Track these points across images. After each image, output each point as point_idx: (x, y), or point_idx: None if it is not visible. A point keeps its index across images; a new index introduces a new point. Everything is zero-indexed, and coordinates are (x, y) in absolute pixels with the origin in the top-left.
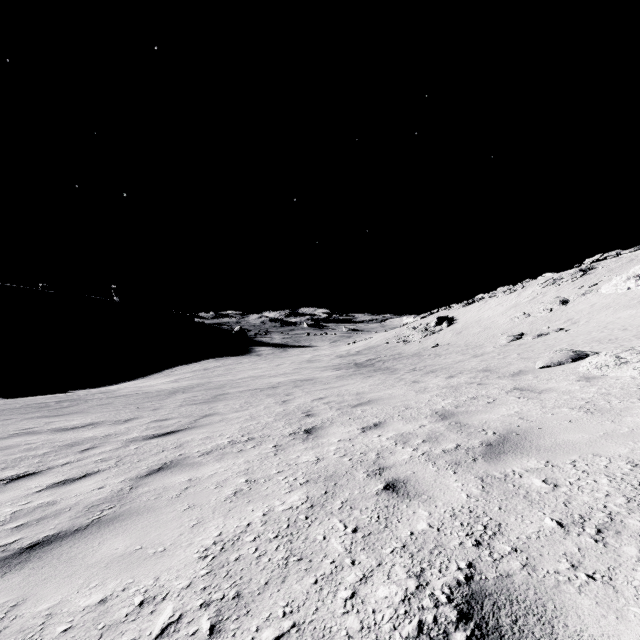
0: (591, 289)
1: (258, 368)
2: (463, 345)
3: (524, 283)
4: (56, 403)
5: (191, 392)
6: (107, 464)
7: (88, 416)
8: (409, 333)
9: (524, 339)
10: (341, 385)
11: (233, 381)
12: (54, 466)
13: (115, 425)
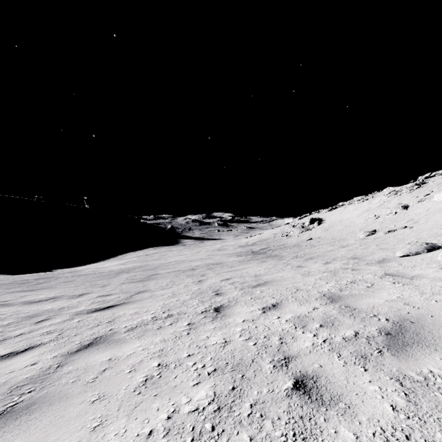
0: (425, 197)
1: (183, 254)
2: (331, 238)
3: (373, 194)
4: (35, 280)
5: (132, 272)
6: (50, 337)
7: (53, 291)
8: (290, 230)
9: (377, 234)
10: (242, 268)
11: (164, 264)
12: (9, 337)
13: (70, 299)
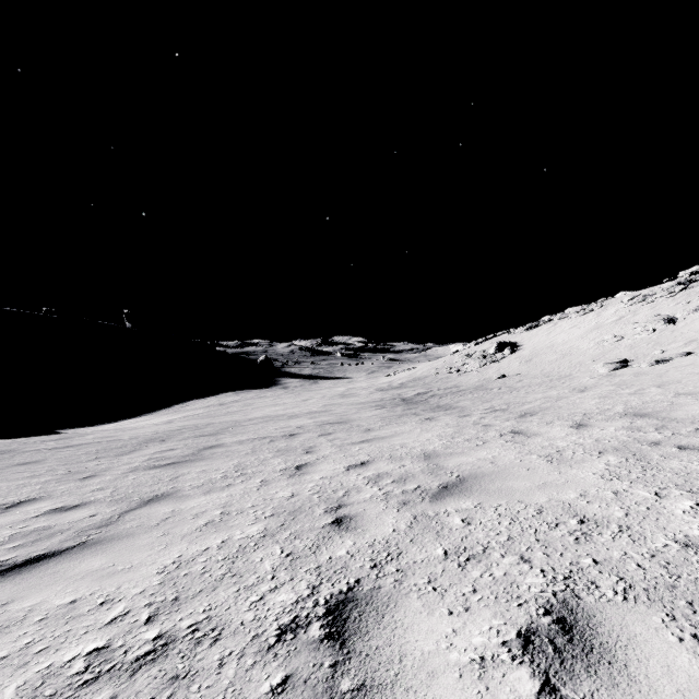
0: None
1: (279, 404)
2: (541, 375)
3: (601, 302)
4: None
5: (172, 441)
6: None
7: None
8: (463, 362)
9: (634, 367)
10: (391, 434)
11: (239, 423)
12: None
13: None
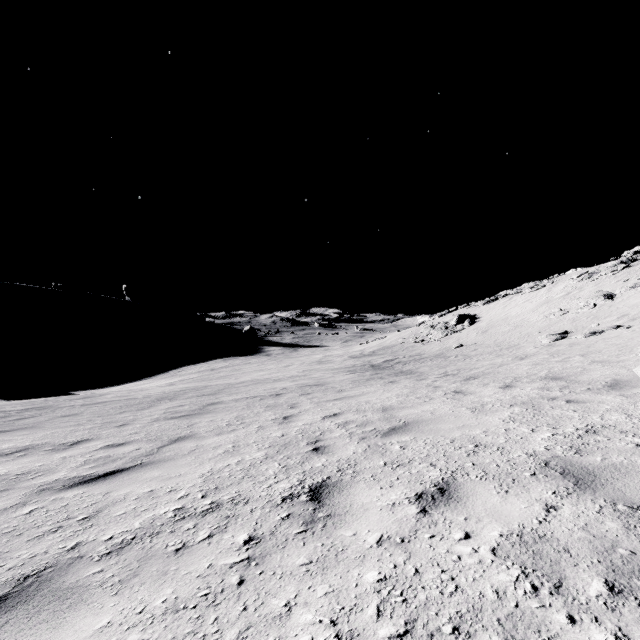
0: None
1: (264, 369)
2: (493, 345)
3: (553, 278)
4: (19, 412)
5: (179, 399)
6: None
7: (34, 434)
8: (427, 332)
9: (572, 338)
10: (359, 394)
11: (232, 385)
12: None
13: (52, 452)
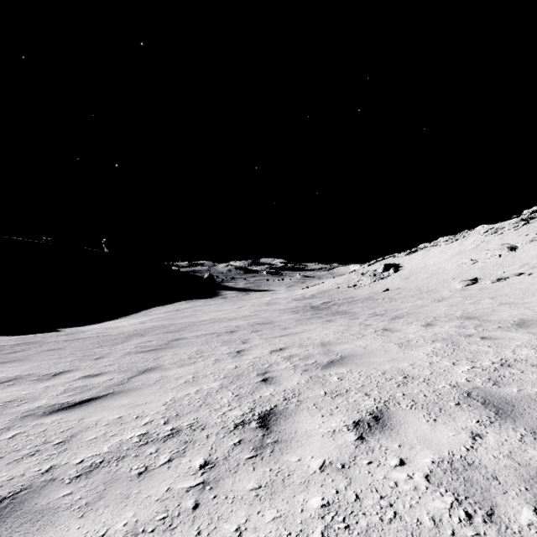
0: None
1: (221, 310)
2: (415, 289)
3: (464, 233)
4: (11, 347)
5: (149, 336)
6: None
7: (23, 366)
8: (358, 278)
9: (481, 283)
10: (301, 331)
11: (194, 323)
12: None
13: (37, 382)
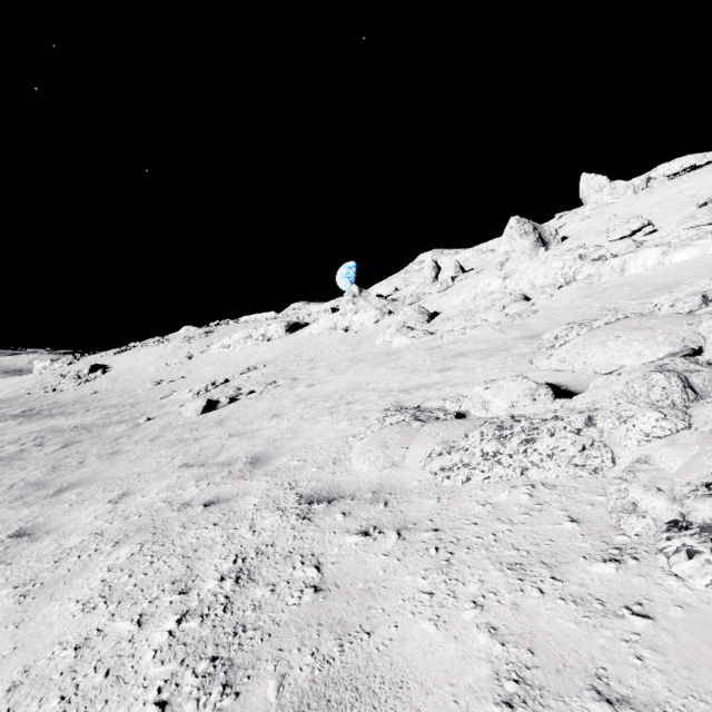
0: (206, 349)
1: None
2: (121, 390)
3: (171, 336)
4: None
5: None
6: None
7: None
8: (58, 382)
9: (163, 384)
10: (40, 424)
11: None
12: None
13: None
